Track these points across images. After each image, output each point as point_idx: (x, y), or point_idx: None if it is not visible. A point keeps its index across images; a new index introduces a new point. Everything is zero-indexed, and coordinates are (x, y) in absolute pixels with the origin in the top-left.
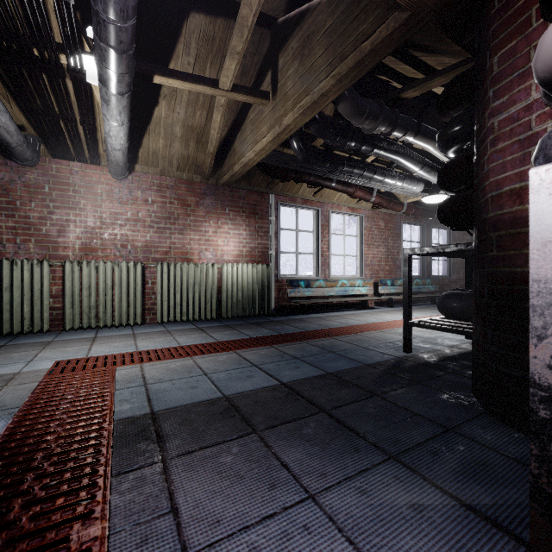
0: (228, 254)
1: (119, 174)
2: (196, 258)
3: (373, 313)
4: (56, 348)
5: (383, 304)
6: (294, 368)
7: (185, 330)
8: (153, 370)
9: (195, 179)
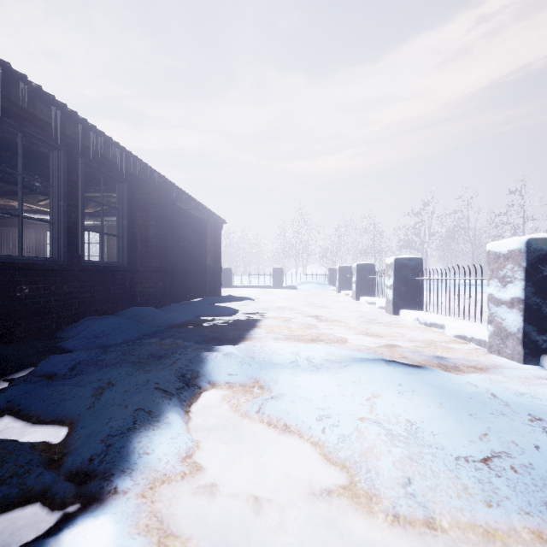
0: None
1: None
2: None
3: None
4: None
5: None
6: None
7: None
8: None
9: None
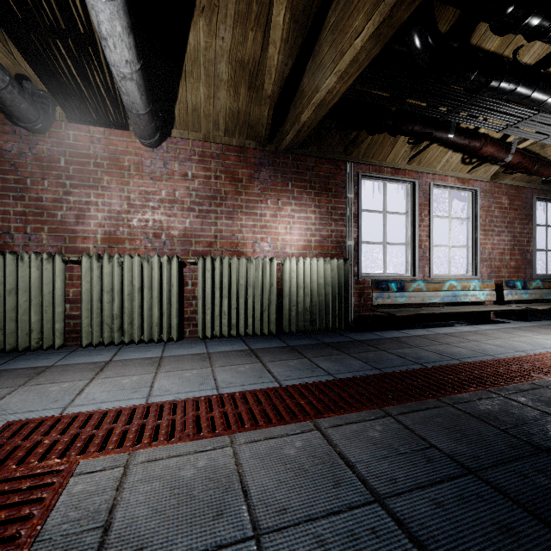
0: (292, 245)
1: (146, 135)
2: (249, 251)
3: (507, 331)
4: (39, 385)
5: (506, 314)
6: (503, 538)
7: (232, 354)
8: (141, 487)
9: (248, 146)
